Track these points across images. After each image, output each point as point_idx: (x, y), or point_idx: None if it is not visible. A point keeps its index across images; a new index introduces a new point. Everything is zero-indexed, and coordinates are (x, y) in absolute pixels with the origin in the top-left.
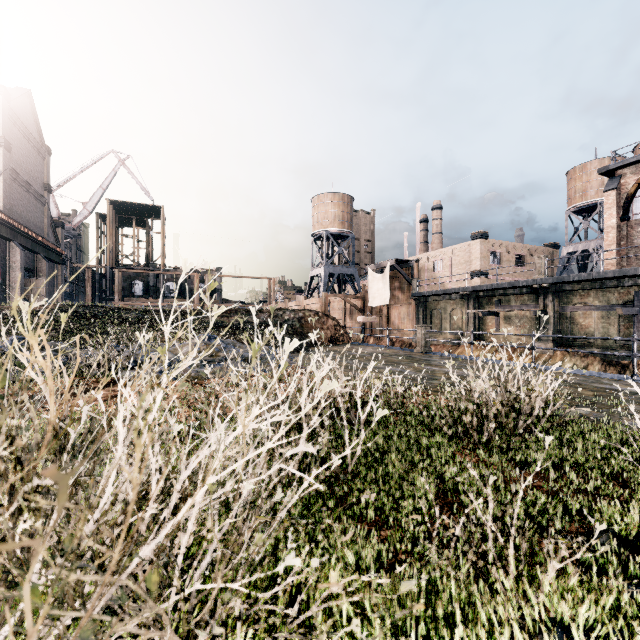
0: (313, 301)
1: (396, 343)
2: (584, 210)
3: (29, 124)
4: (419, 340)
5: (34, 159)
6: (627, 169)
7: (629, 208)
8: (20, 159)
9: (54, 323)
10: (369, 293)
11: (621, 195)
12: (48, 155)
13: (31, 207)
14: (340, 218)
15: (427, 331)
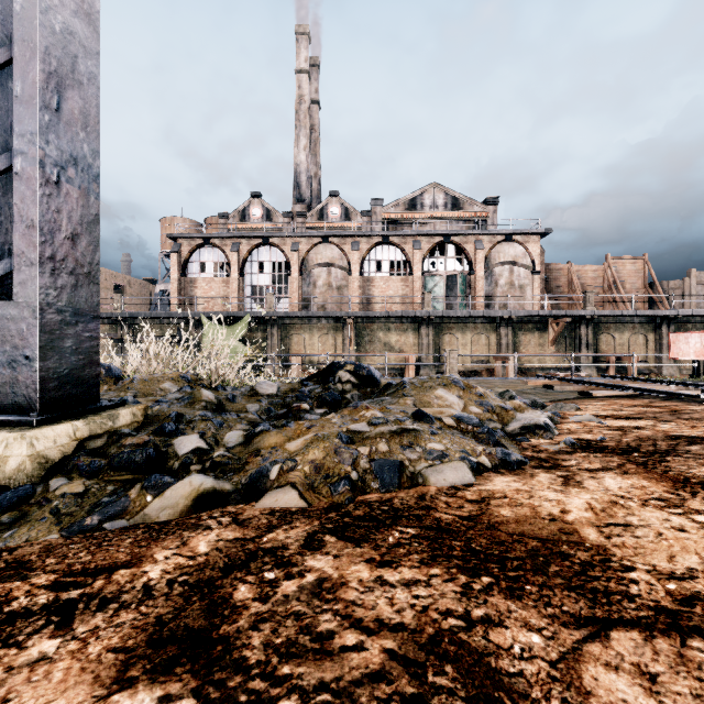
0: None
1: None
2: None
3: None
4: None
5: None
6: (185, 240)
7: (186, 268)
8: None
9: None
10: None
11: (182, 258)
12: None
13: None
14: None
15: None
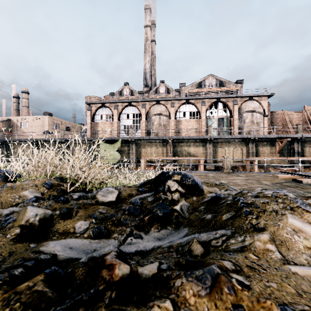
0: None
1: None
2: None
3: None
4: None
5: None
6: (93, 105)
7: (94, 118)
8: None
9: None
10: None
11: (92, 113)
12: None
13: None
14: None
15: None
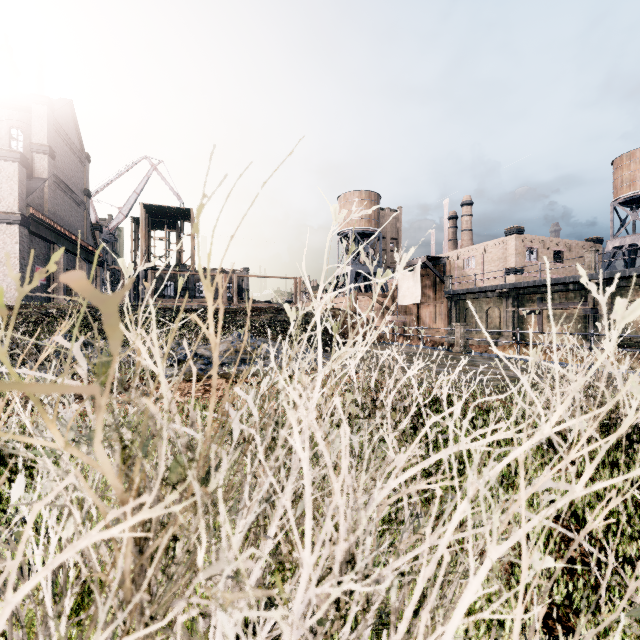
0: (342, 300)
1: (427, 343)
2: (632, 201)
3: (71, 133)
4: (458, 339)
5: (75, 166)
6: None
7: None
8: (63, 166)
9: (95, 321)
10: (399, 292)
11: None
12: (88, 162)
13: (73, 212)
14: (367, 216)
15: (466, 330)
